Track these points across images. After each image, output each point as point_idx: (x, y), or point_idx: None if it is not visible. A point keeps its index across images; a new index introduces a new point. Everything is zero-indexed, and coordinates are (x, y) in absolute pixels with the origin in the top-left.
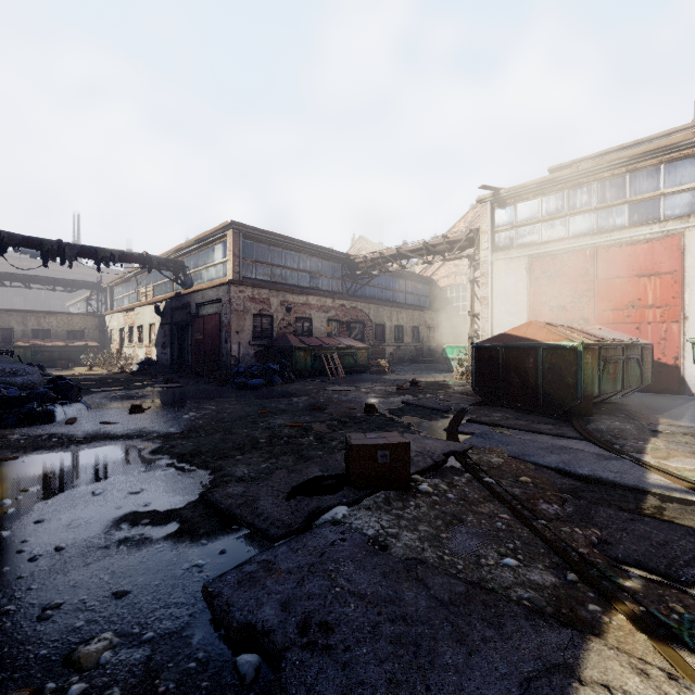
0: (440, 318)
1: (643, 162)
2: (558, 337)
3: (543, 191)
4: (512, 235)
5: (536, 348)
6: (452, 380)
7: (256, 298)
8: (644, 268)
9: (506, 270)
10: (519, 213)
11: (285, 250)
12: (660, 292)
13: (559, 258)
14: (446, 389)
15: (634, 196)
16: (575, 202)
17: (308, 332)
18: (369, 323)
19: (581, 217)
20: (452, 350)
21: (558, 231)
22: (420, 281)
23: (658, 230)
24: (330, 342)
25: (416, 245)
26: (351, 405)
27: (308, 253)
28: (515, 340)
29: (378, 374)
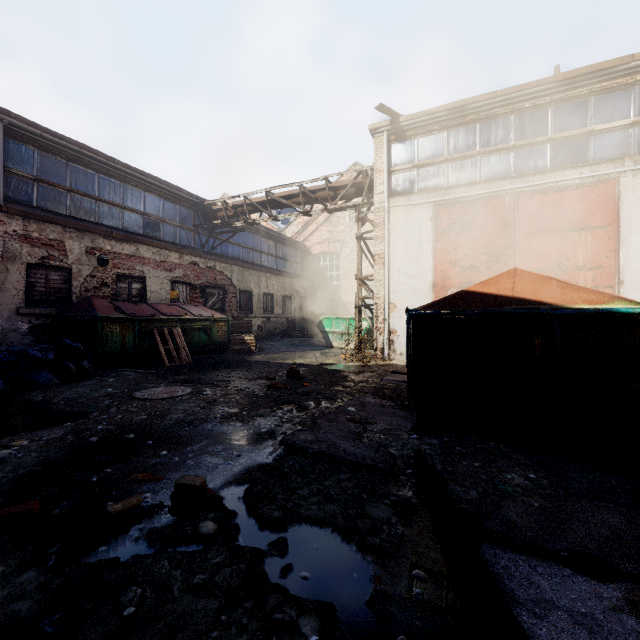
0: (313, 288)
1: (570, 91)
2: (594, 295)
3: (451, 122)
4: (412, 176)
5: (550, 317)
6: (340, 362)
7: (34, 236)
8: (573, 221)
9: (407, 221)
10: (422, 149)
11: (98, 173)
12: (592, 250)
13: (472, 206)
14: (344, 382)
15: (559, 132)
16: (489, 138)
17: (140, 297)
18: (232, 288)
19: (497, 157)
20: (330, 322)
21: (469, 173)
22: (292, 246)
23: (589, 174)
24: (170, 311)
25: (291, 191)
26: (155, 458)
27: (141, 186)
28: (496, 302)
29: (242, 353)
